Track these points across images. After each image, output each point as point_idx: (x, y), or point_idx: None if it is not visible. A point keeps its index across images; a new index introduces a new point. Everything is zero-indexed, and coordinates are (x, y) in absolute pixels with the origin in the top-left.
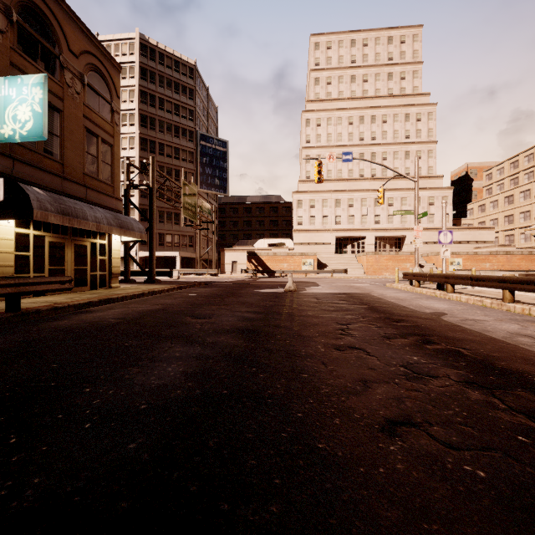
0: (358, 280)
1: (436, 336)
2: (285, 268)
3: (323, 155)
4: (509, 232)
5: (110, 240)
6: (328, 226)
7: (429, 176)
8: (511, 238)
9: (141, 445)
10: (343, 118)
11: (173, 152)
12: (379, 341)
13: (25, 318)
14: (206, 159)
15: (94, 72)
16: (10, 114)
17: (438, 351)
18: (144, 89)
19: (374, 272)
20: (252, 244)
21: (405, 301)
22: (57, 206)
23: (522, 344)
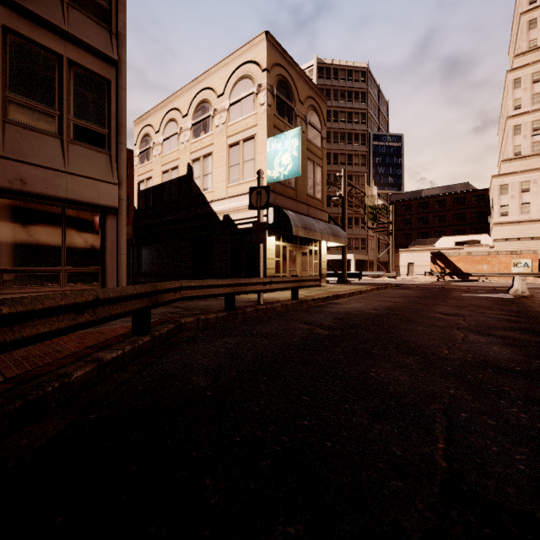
0: None
1: None
2: (484, 271)
3: None
4: None
5: (320, 246)
6: None
7: None
8: None
9: None
10: None
11: (346, 159)
12: None
13: (301, 304)
14: (378, 159)
15: (312, 111)
16: (277, 162)
17: None
18: None
19: None
20: (431, 243)
21: None
22: (301, 223)
23: None
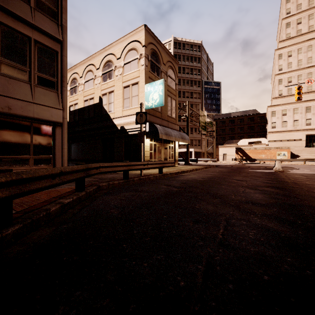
0: None
1: None
2: (263, 158)
3: (293, 77)
4: None
5: (175, 144)
6: (298, 127)
7: None
8: None
9: (278, 210)
10: (313, 45)
11: (189, 95)
12: None
13: (164, 176)
14: (207, 95)
15: (170, 69)
16: (151, 98)
17: None
18: None
19: None
20: (236, 143)
21: None
22: (164, 131)
23: None
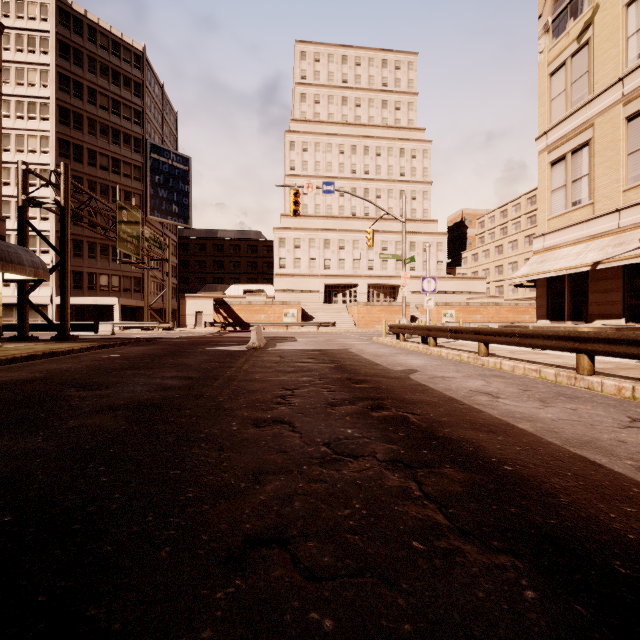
0: (345, 334)
1: (391, 399)
2: (262, 320)
3: None
4: (499, 283)
5: None
6: (315, 271)
7: (424, 220)
8: (501, 289)
9: None
10: (333, 145)
11: (110, 164)
12: (319, 410)
13: None
14: (159, 177)
15: None
16: None
17: (382, 419)
18: (64, 72)
19: (365, 324)
20: (222, 290)
21: (382, 357)
22: None
23: (477, 404)
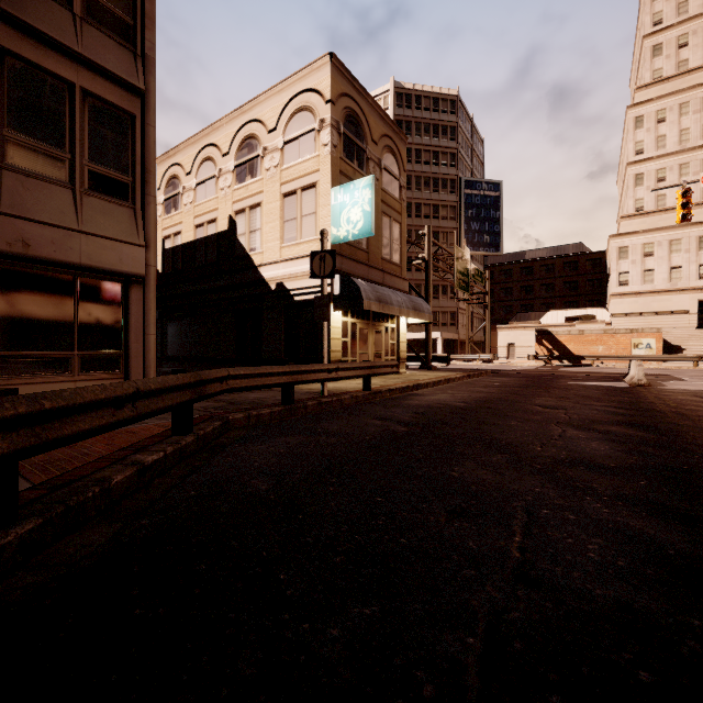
0: None
1: None
2: (599, 353)
3: (669, 168)
4: None
5: (398, 323)
6: (681, 284)
7: None
8: None
9: (650, 484)
10: None
11: (431, 211)
12: None
13: (375, 396)
14: (471, 211)
15: (388, 153)
16: (344, 218)
17: None
18: None
19: None
20: (536, 319)
21: None
22: (374, 294)
23: None
